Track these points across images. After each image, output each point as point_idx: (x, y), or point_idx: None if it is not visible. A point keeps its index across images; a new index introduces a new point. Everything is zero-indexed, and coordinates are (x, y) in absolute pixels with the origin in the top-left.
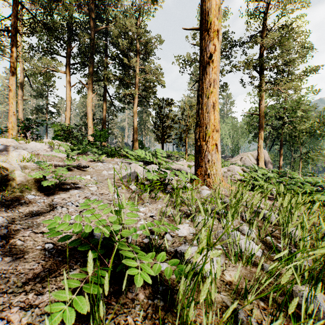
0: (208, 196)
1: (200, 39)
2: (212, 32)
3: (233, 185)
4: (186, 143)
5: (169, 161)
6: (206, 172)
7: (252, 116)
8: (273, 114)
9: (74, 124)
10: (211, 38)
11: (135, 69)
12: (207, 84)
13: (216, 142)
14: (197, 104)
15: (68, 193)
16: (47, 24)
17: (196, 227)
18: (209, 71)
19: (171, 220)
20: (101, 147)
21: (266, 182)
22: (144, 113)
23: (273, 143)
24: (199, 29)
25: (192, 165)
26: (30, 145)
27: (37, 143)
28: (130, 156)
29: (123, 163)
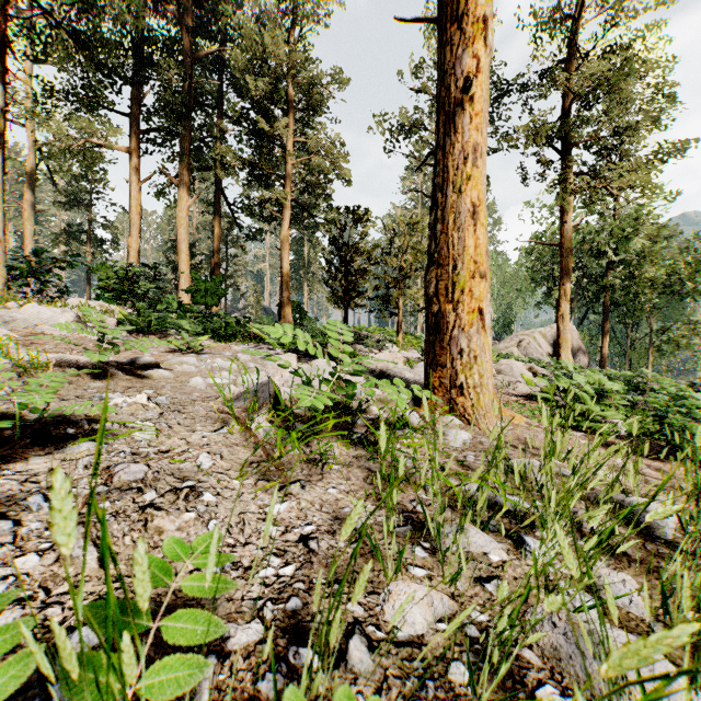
0: (466, 447)
1: (438, 46)
2: (469, 25)
3: (519, 412)
4: (399, 310)
5: (360, 350)
6: (455, 380)
7: (542, 249)
8: (588, 246)
9: (142, 264)
10: (468, 40)
11: (286, 144)
12: (458, 156)
13: (481, 306)
14: (431, 209)
15: (59, 455)
16: (79, 32)
17: (451, 583)
18: (462, 124)
19: (368, 551)
20: (206, 316)
21: (601, 403)
22: (306, 243)
23: (587, 309)
24: (436, 20)
25: (414, 359)
26: (24, 312)
27: (43, 308)
28: (267, 339)
29: (249, 356)
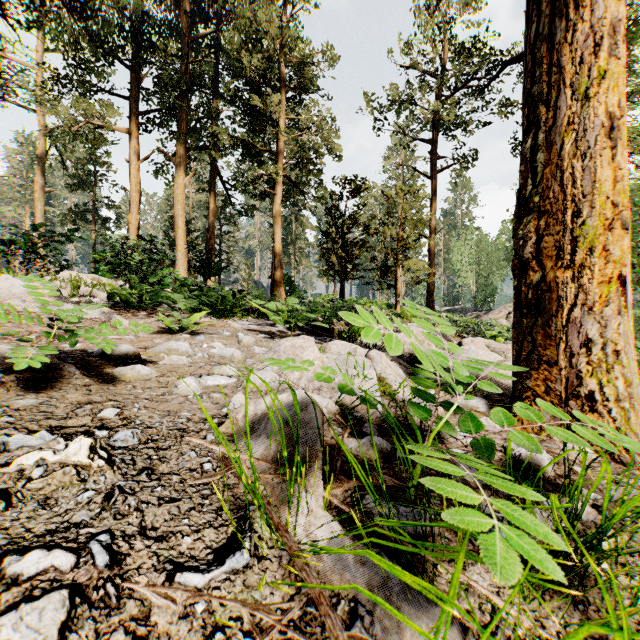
0: None
1: None
2: None
3: None
4: (397, 282)
5: None
6: (575, 387)
7: None
8: None
9: (138, 236)
10: None
11: (278, 121)
12: (582, 44)
13: (622, 272)
14: (524, 132)
15: None
16: None
17: None
18: None
19: None
20: (201, 289)
21: None
22: (294, 220)
23: None
24: None
25: None
26: None
27: (18, 281)
28: (272, 316)
29: (252, 337)
